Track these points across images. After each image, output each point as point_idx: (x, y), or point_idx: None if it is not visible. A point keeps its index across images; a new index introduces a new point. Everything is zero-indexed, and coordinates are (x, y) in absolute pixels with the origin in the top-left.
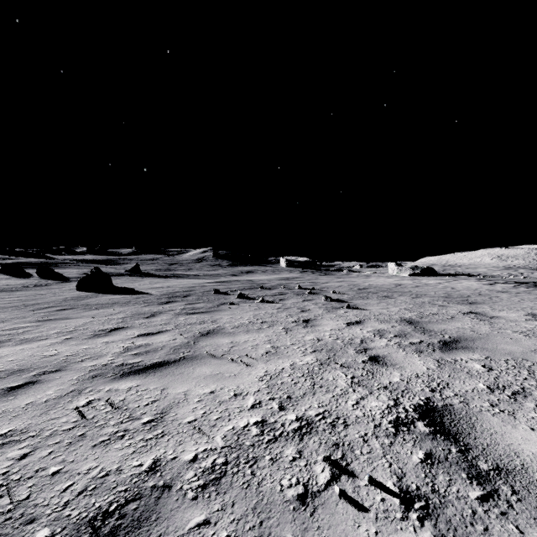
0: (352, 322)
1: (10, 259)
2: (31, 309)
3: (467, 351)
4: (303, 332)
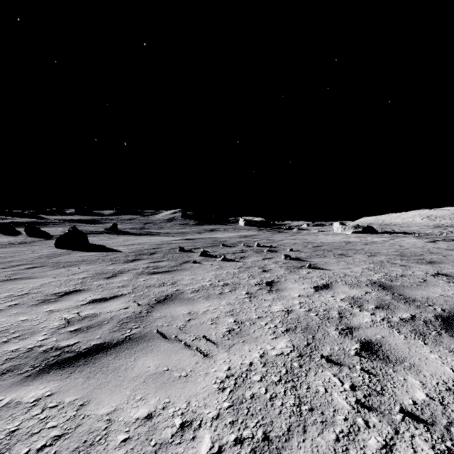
0: (320, 286)
1: (6, 219)
2: (2, 266)
3: None
4: (268, 299)
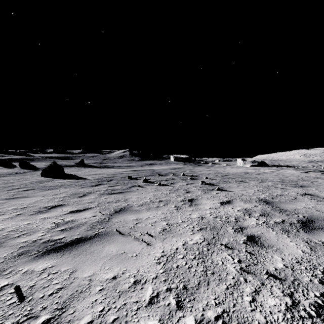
0: (224, 202)
1: (5, 156)
2: (6, 189)
3: None
4: (189, 210)
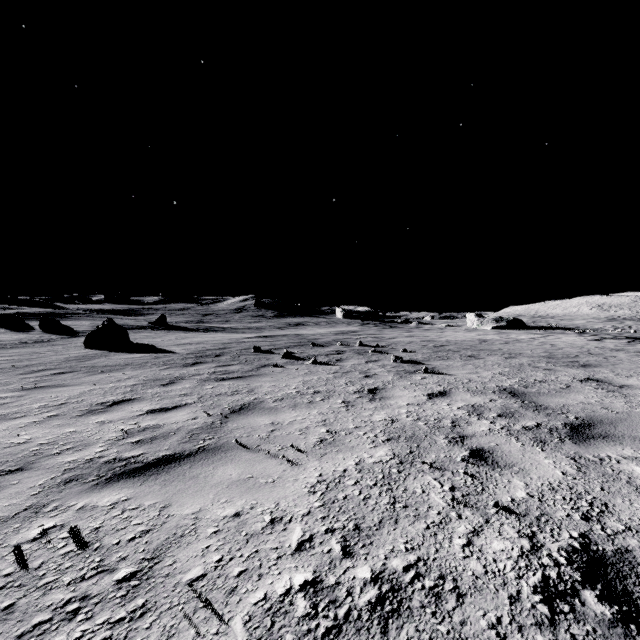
0: (435, 393)
1: (10, 309)
2: (20, 372)
3: (611, 441)
4: (370, 408)
